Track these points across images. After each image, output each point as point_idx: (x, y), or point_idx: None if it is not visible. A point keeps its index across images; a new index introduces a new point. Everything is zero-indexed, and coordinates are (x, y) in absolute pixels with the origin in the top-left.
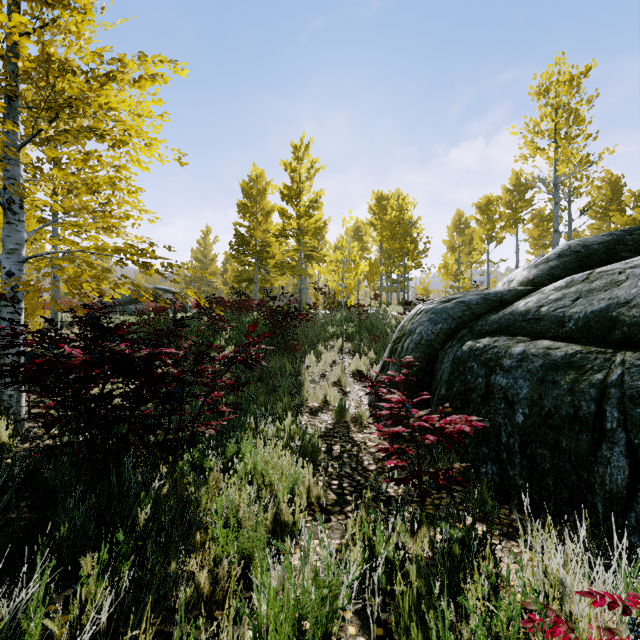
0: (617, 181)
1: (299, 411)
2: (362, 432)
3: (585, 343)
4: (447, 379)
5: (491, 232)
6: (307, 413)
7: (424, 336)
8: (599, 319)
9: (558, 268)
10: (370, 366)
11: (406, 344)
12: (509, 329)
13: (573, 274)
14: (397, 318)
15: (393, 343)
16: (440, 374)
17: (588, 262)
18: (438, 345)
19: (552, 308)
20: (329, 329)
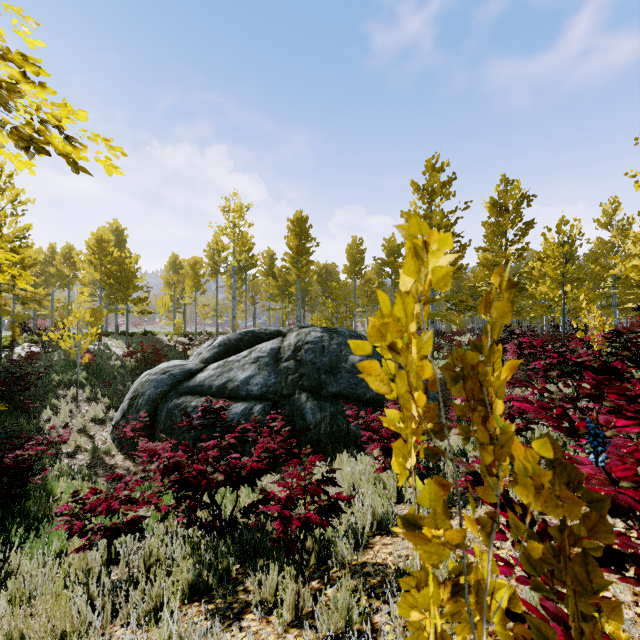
0: (273, 256)
1: (58, 458)
2: (114, 458)
3: (218, 398)
4: (164, 420)
5: (198, 285)
6: (66, 458)
7: (151, 396)
8: (223, 387)
9: (217, 353)
10: (106, 410)
11: (140, 401)
12: (193, 391)
13: (223, 357)
14: (122, 357)
15: (131, 400)
16: (161, 417)
17: (229, 351)
18: (159, 400)
19: (210, 381)
20: (53, 377)
